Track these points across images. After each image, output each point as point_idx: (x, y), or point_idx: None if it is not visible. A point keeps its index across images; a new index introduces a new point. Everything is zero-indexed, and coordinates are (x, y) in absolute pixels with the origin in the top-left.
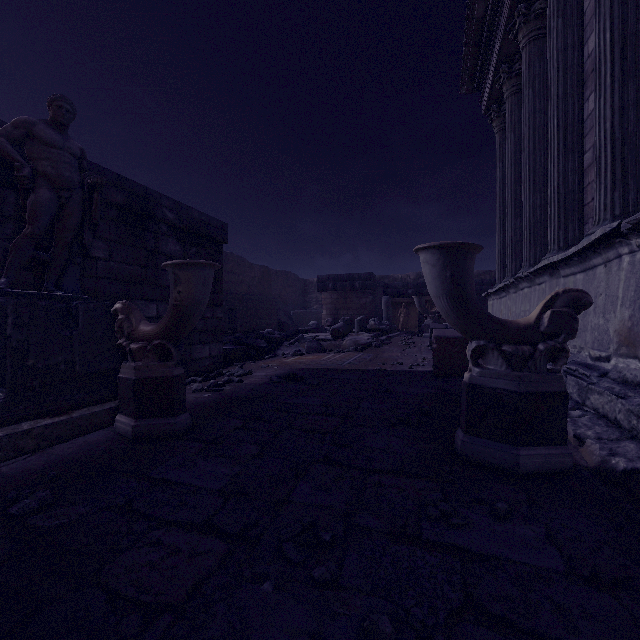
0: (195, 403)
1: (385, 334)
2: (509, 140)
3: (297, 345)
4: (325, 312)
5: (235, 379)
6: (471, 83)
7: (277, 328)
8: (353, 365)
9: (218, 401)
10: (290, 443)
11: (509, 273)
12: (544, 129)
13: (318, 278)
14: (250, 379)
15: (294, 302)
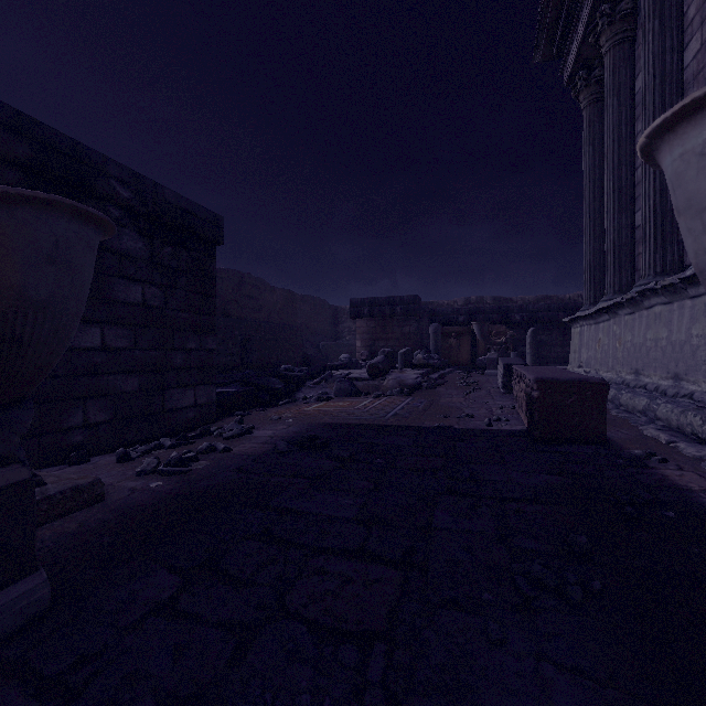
0: (118, 508)
1: (436, 371)
2: (610, 108)
3: (323, 385)
4: (359, 343)
5: (219, 446)
6: (549, 46)
7: (302, 363)
8: (401, 418)
9: (164, 503)
10: (268, 700)
11: (610, 289)
12: (678, 76)
13: (351, 302)
14: (245, 444)
15: (323, 332)
